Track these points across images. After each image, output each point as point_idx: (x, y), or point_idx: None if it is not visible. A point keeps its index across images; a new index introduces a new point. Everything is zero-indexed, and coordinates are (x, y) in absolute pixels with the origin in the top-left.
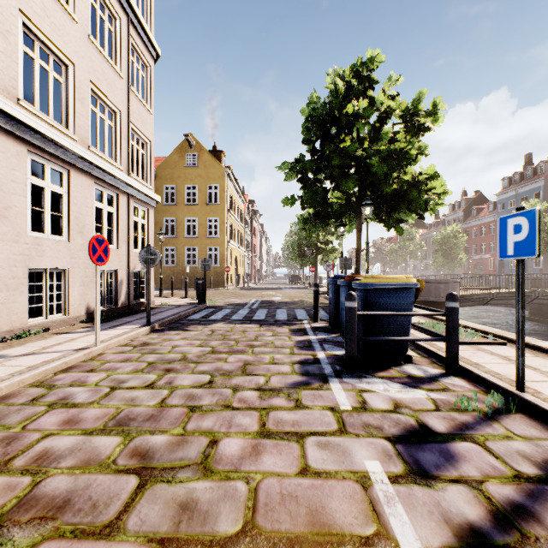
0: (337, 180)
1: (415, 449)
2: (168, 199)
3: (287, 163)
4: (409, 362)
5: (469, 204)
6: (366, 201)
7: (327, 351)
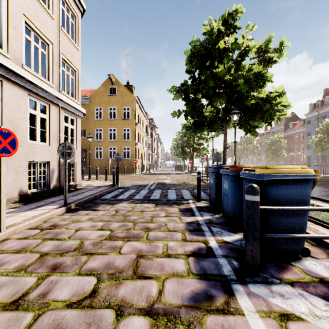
0: (211, 97)
1: None
2: (97, 116)
3: (175, 87)
4: (307, 255)
5: (287, 120)
6: (235, 110)
7: (217, 236)
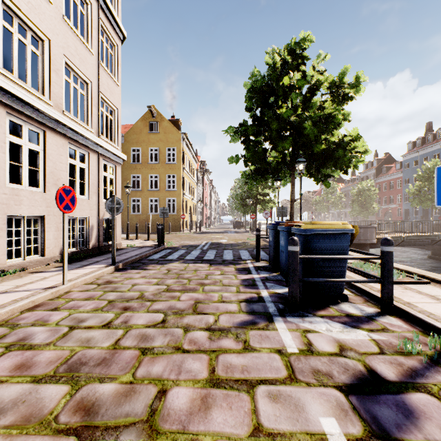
0: (275, 141)
1: (370, 402)
2: (134, 159)
3: (232, 128)
4: (345, 301)
5: (380, 163)
6: (300, 159)
7: (269, 289)
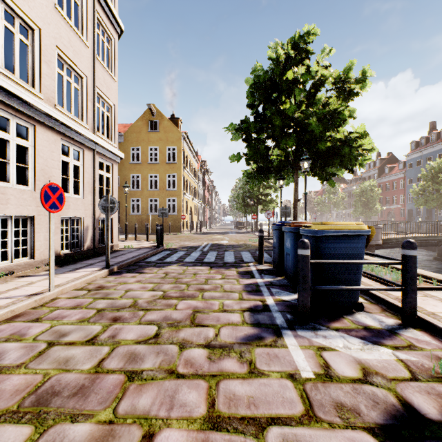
0: (278, 138)
1: None
2: (134, 159)
3: (234, 125)
4: (361, 310)
5: (383, 163)
6: (305, 156)
7: (275, 296)
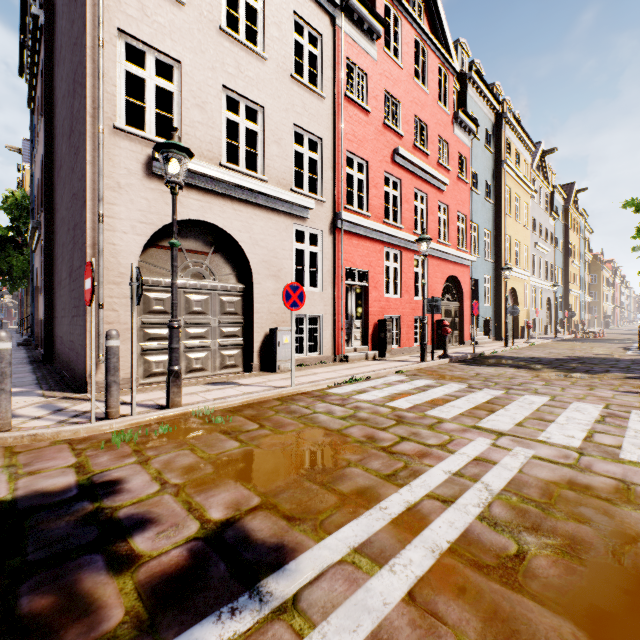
0: None
1: None
2: None
3: None
4: None
5: None
6: None
7: None
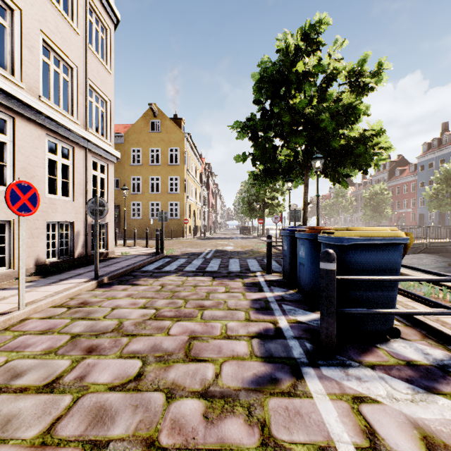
0: (287, 136)
1: None
2: (134, 161)
3: (239, 123)
4: (396, 337)
5: (393, 166)
6: (317, 155)
7: (289, 316)
